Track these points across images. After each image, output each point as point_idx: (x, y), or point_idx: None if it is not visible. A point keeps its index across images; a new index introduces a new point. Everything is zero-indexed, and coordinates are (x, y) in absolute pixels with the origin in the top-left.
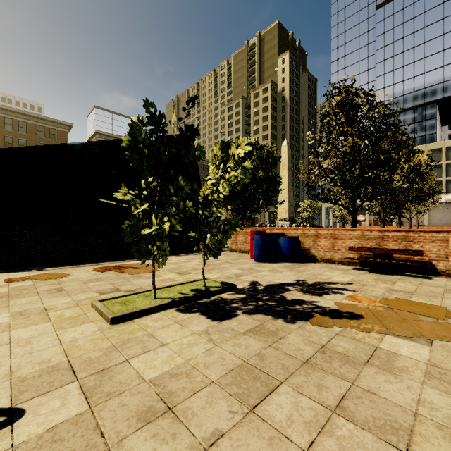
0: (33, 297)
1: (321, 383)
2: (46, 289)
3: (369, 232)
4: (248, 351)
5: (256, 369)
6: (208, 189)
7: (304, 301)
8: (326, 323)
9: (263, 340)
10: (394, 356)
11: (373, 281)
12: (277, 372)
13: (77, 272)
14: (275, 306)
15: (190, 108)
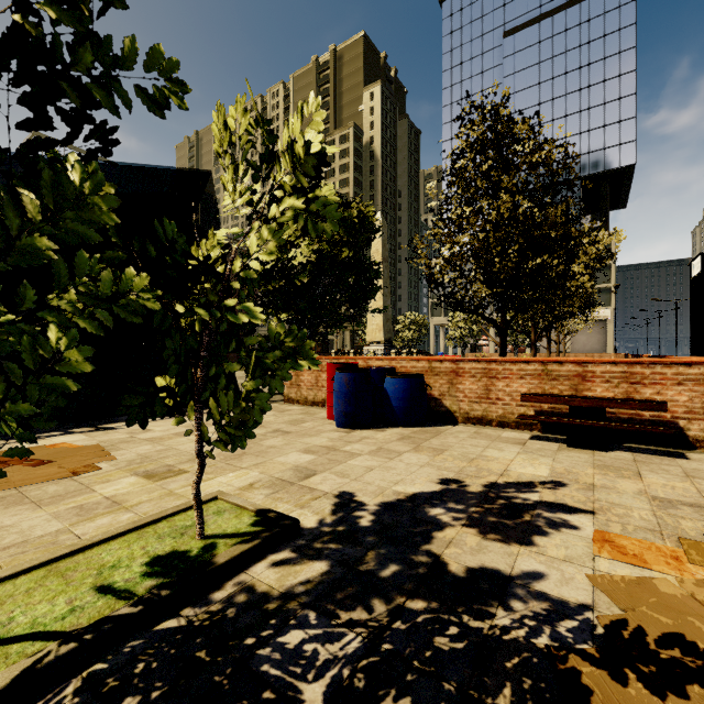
0: None
1: None
2: None
3: (557, 364)
4: None
5: None
6: (217, 247)
7: (504, 581)
8: None
9: None
10: None
11: (597, 473)
12: None
13: None
14: (430, 622)
15: None
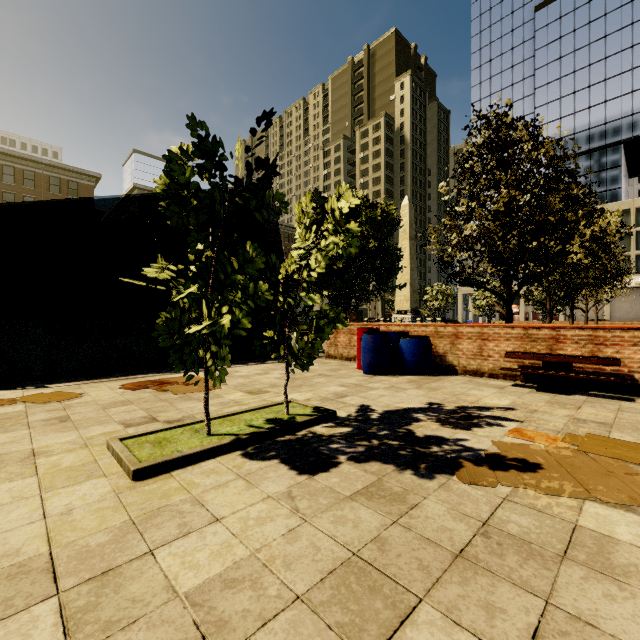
0: (19, 432)
1: (491, 601)
2: (42, 418)
3: (536, 329)
4: (358, 534)
5: (374, 570)
6: (294, 264)
7: (443, 440)
8: (484, 479)
9: (384, 510)
10: (609, 542)
11: (545, 405)
12: (410, 576)
13: (95, 390)
14: (398, 447)
15: (263, 131)
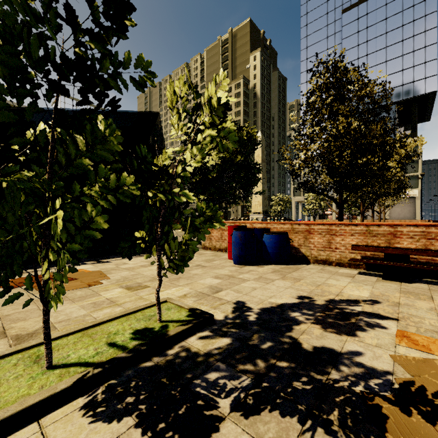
0: None
1: None
2: None
3: (376, 226)
4: None
5: None
6: (168, 159)
7: (336, 355)
8: None
9: None
10: None
11: (402, 296)
12: None
13: None
14: (290, 374)
15: None
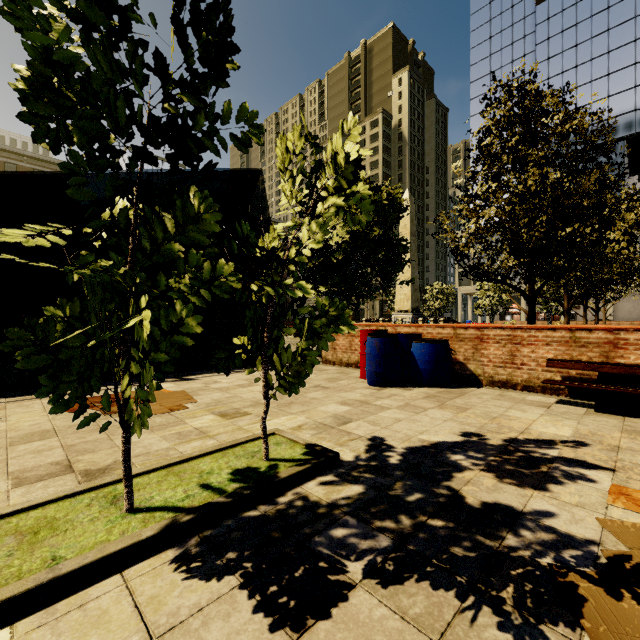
0: None
1: None
2: None
3: (586, 332)
4: None
5: None
6: (277, 239)
7: (515, 514)
8: None
9: None
10: None
11: (624, 436)
12: None
13: (21, 412)
14: (447, 536)
15: None
